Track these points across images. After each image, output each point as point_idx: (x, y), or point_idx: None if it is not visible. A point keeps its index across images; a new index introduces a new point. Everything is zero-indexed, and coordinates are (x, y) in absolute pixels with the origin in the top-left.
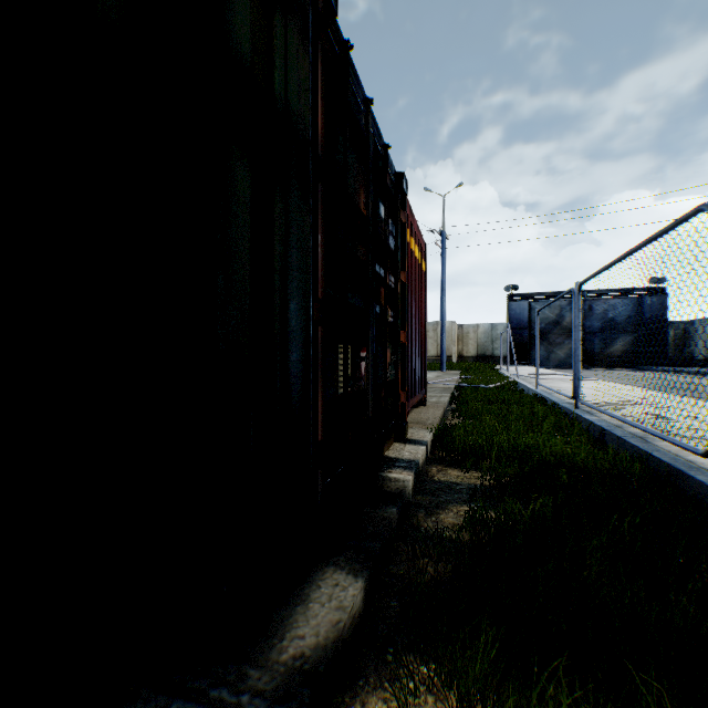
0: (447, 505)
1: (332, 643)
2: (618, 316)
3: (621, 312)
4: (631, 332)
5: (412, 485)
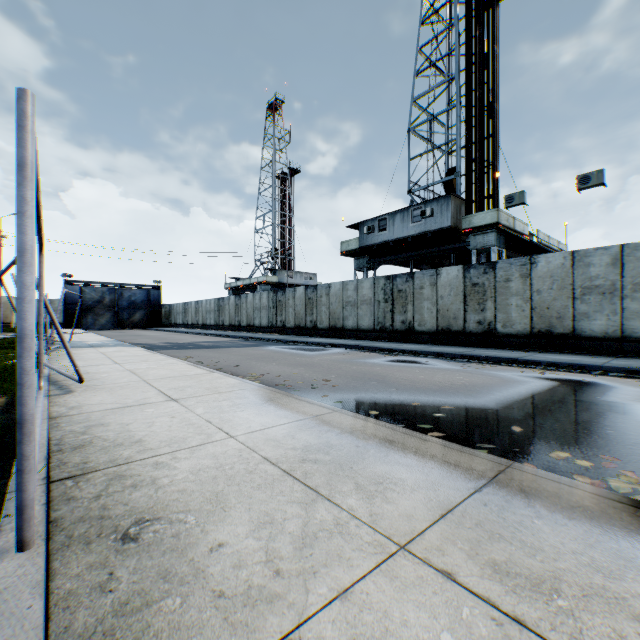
0: None
1: None
2: (138, 300)
3: (140, 297)
4: (145, 309)
5: None
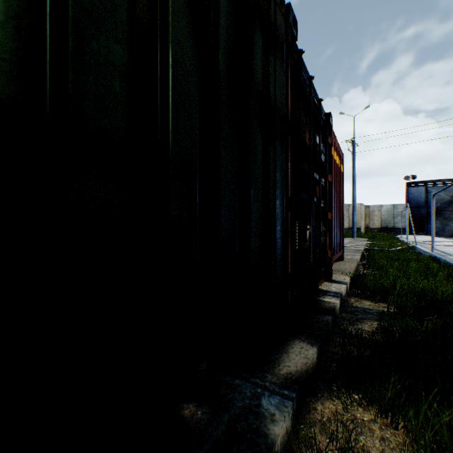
0: (363, 320)
1: (305, 371)
2: None
3: None
4: None
5: (338, 306)
